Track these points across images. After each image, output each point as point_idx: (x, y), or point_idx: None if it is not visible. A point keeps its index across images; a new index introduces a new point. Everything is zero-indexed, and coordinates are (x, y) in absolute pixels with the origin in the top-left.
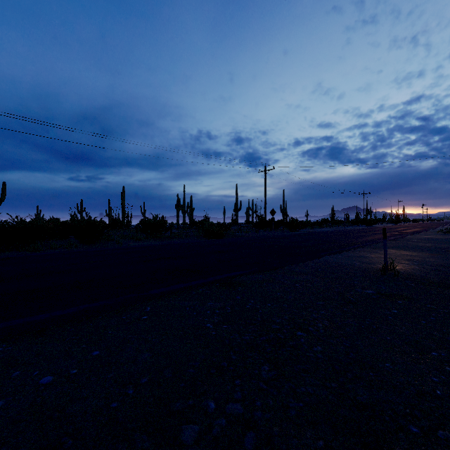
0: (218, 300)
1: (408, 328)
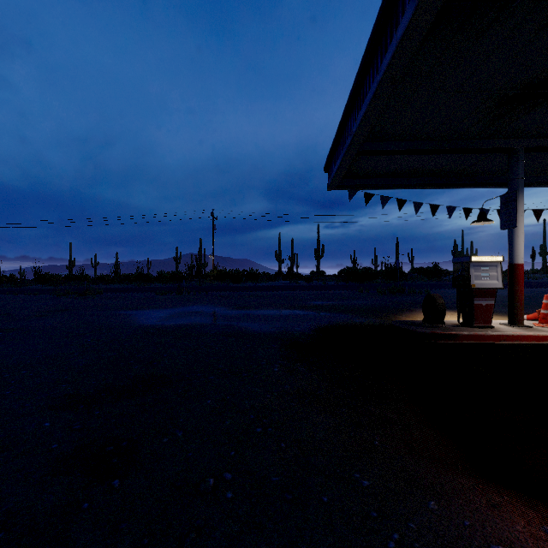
0: None
1: None
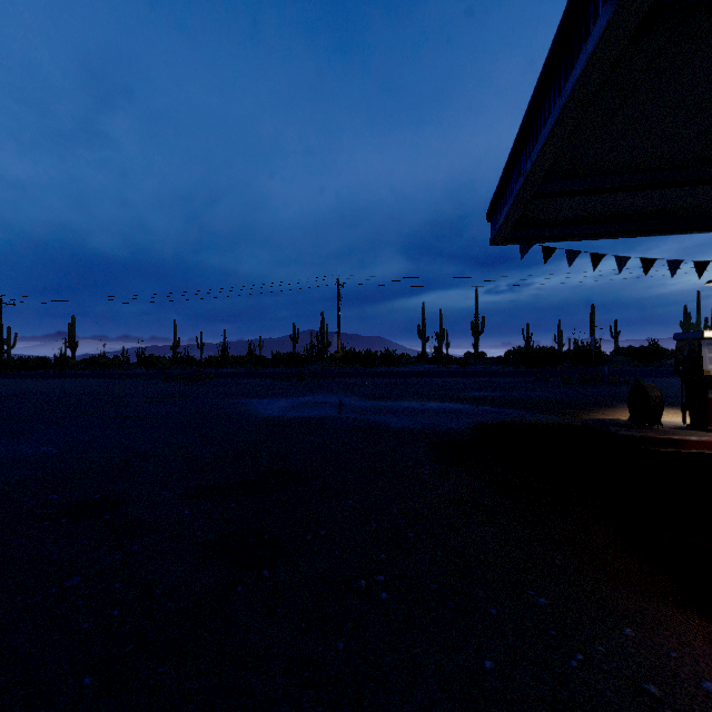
0: None
1: None
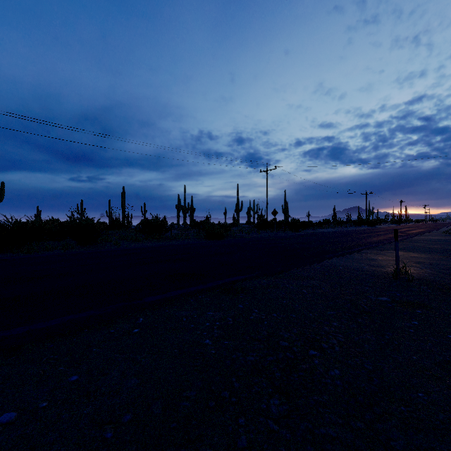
0: (218, 309)
1: (434, 345)
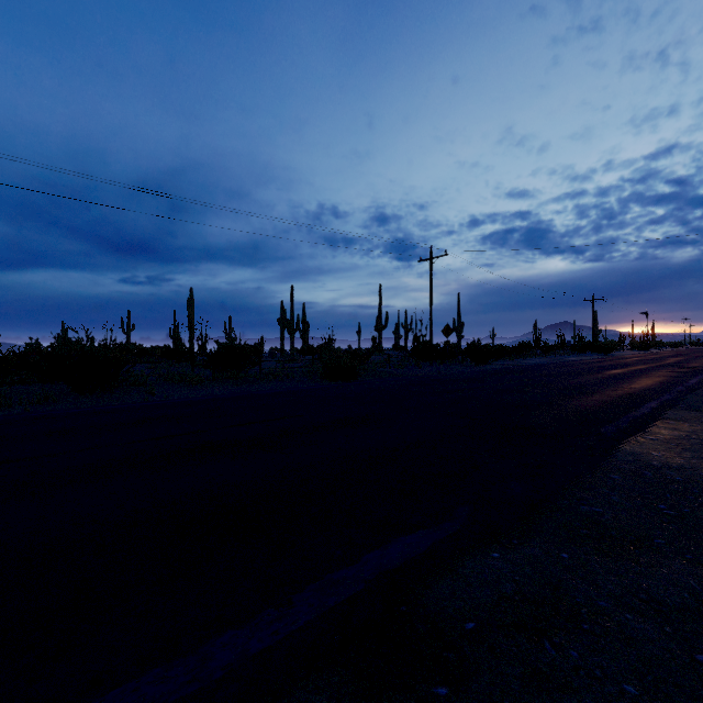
0: None
1: None
